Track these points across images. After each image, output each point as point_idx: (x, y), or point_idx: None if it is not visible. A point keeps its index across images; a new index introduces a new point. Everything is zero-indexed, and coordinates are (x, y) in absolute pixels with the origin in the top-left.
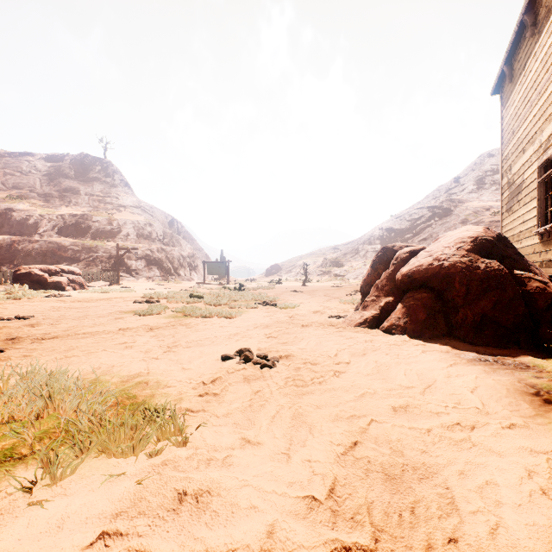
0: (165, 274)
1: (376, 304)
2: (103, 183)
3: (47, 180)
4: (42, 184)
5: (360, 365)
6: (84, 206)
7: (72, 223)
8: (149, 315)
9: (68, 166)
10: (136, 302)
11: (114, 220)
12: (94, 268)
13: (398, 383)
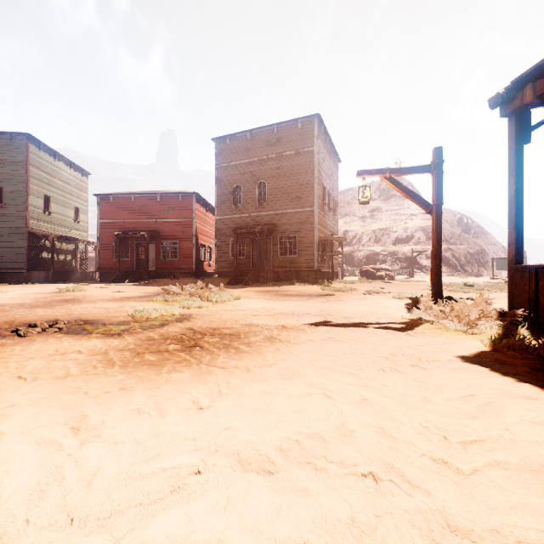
0: (450, 270)
1: None
2: (397, 198)
3: (362, 205)
4: (359, 209)
5: None
6: (386, 220)
7: (380, 235)
8: None
9: (373, 191)
10: (427, 286)
11: (408, 229)
12: (395, 266)
13: None
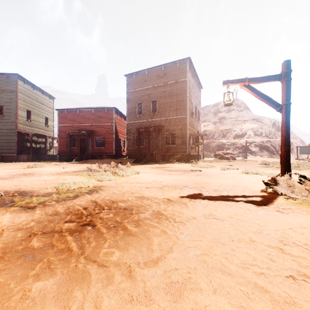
0: (270, 154)
1: None
2: (235, 111)
3: (214, 115)
4: (212, 117)
5: None
6: (229, 124)
7: (225, 133)
8: (266, 167)
9: (221, 107)
10: (259, 164)
11: (242, 129)
12: (235, 152)
13: None
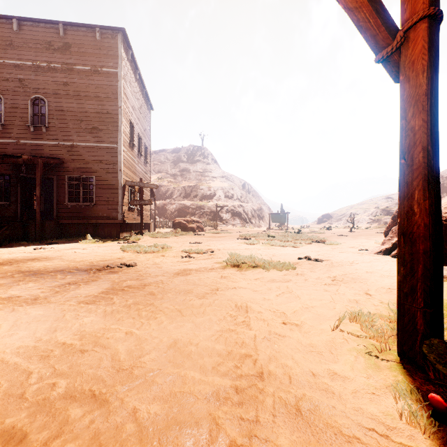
0: (243, 222)
1: (390, 242)
2: (202, 163)
3: (173, 165)
4: (171, 168)
5: (363, 264)
6: (194, 180)
7: (189, 191)
8: (252, 244)
9: (183, 154)
10: (239, 238)
11: (211, 187)
12: (203, 219)
13: (375, 268)
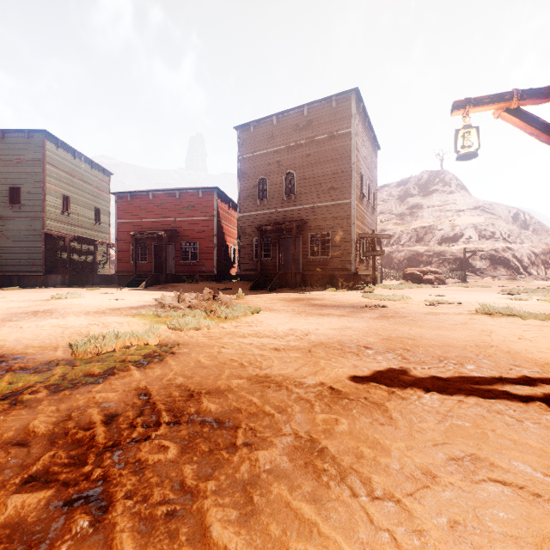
0: (511, 273)
1: None
2: (440, 193)
3: (399, 202)
4: (396, 206)
5: None
6: (428, 218)
7: (422, 234)
8: (519, 300)
9: (412, 186)
10: (499, 294)
11: (455, 226)
12: (443, 269)
13: None
